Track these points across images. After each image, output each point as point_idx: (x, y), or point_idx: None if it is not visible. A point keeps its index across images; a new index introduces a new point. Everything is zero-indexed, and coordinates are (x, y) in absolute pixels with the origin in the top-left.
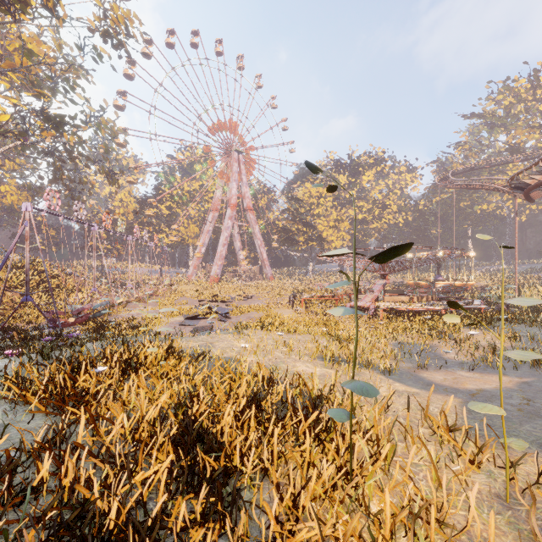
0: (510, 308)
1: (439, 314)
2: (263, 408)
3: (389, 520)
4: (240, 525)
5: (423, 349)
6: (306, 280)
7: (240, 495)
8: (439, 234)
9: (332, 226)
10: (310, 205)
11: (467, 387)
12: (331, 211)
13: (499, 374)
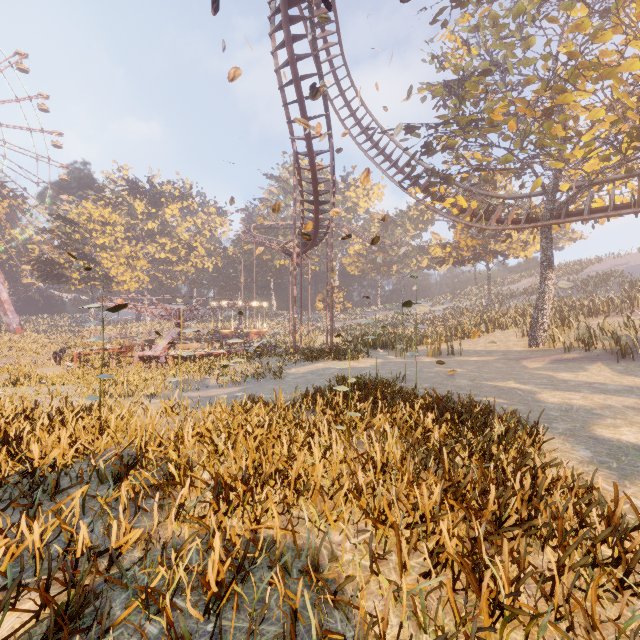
0: (283, 349)
1: (221, 356)
2: (32, 417)
3: (113, 425)
4: (24, 446)
5: (191, 380)
6: (85, 332)
7: (22, 439)
8: (242, 284)
9: (124, 263)
10: (90, 231)
11: (209, 395)
12: (123, 244)
13: (179, 364)
